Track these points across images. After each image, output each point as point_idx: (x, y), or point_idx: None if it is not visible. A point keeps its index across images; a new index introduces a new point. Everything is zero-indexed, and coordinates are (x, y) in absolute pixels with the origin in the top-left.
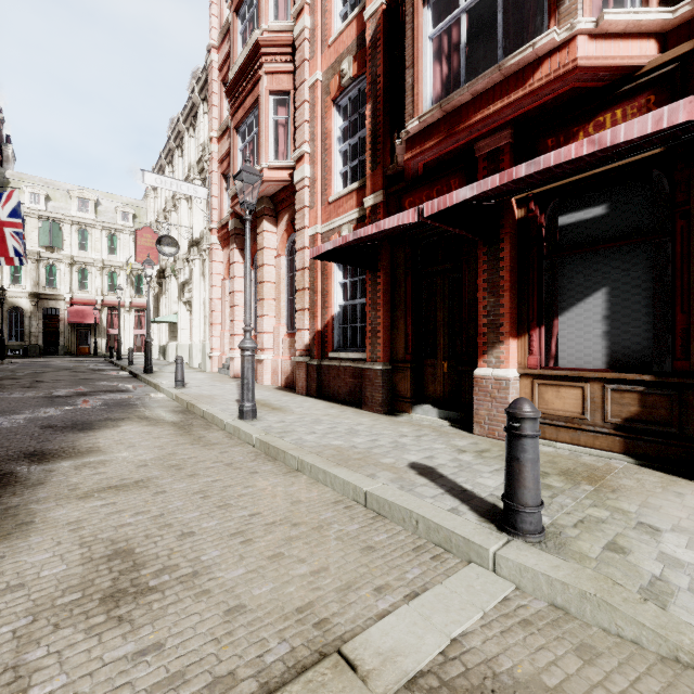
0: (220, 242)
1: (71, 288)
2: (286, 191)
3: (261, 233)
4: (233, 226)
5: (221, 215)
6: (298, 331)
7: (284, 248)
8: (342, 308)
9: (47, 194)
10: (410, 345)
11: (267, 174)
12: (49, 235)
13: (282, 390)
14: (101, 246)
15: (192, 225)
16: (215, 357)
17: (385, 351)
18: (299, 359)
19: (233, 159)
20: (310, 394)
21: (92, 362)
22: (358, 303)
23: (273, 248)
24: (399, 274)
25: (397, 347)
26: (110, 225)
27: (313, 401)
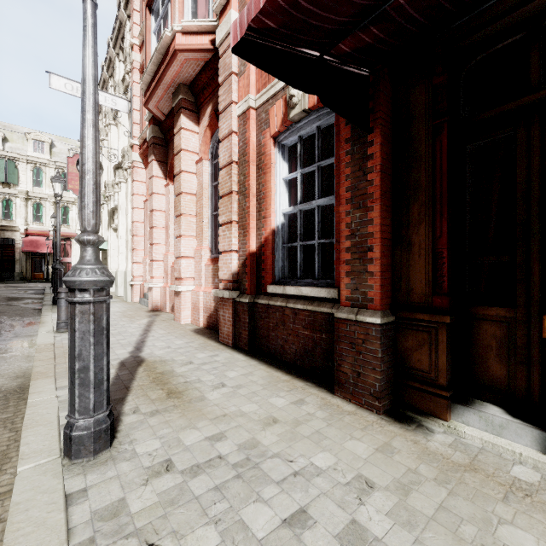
0: (142, 160)
1: (26, 221)
2: (208, 69)
3: (178, 132)
4: (151, 133)
5: (143, 129)
6: (222, 253)
7: (207, 150)
8: (286, 218)
9: (4, 136)
10: (445, 276)
11: (180, 40)
12: (4, 172)
13: (201, 336)
14: (54, 183)
15: (117, 146)
16: (136, 285)
17: (384, 288)
18: (223, 294)
19: (145, 45)
20: (239, 345)
21: (25, 289)
22: (316, 205)
23: (194, 152)
24: (415, 134)
25: (409, 280)
26: (62, 164)
27: (244, 365)
